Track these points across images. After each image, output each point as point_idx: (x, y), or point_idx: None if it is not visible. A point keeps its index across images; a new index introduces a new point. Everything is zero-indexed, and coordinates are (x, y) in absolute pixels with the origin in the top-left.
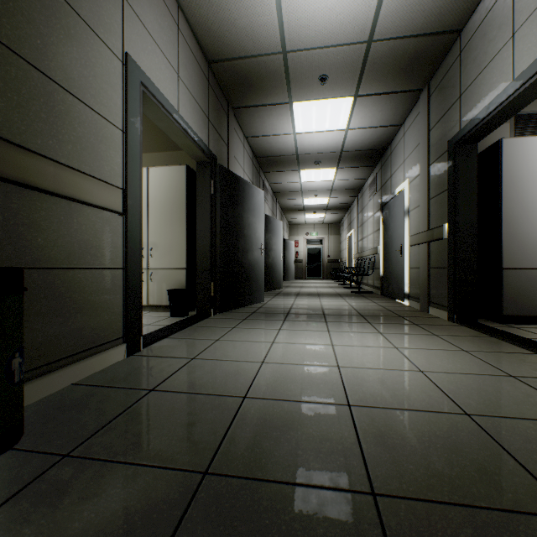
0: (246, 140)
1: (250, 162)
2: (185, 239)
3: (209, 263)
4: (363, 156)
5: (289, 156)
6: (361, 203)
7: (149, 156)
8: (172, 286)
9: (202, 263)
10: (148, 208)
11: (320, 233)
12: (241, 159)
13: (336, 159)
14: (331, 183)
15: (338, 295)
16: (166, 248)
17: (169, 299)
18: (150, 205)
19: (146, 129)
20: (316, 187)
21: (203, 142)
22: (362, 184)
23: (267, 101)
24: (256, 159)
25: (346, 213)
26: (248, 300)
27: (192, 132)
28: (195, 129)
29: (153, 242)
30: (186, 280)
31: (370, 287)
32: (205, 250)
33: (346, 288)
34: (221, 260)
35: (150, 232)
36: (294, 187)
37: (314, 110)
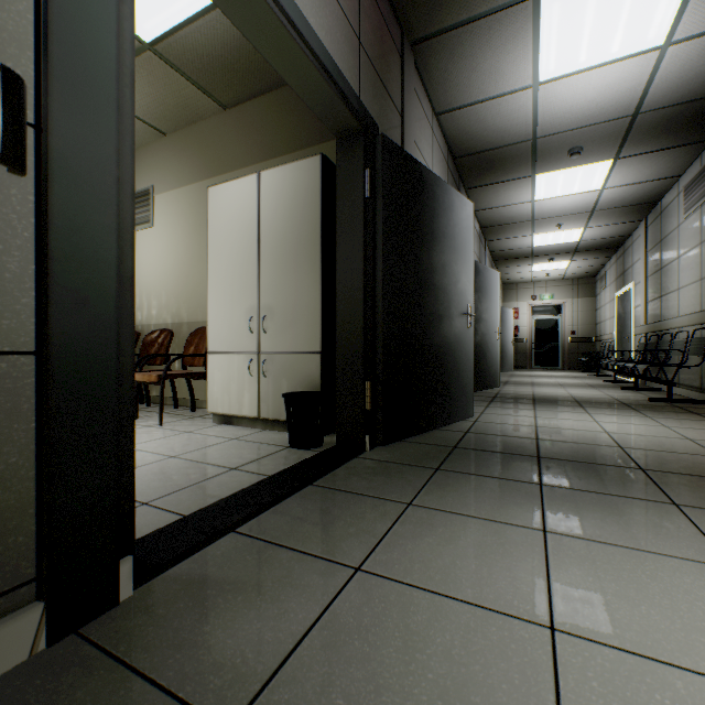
0: (436, 122)
1: (443, 164)
2: (318, 297)
3: (360, 340)
4: (687, 118)
5: (518, 145)
6: (656, 229)
7: (271, 165)
8: (297, 385)
9: (347, 342)
10: (259, 245)
11: (556, 295)
12: (427, 153)
13: (616, 138)
14: (595, 196)
15: (625, 406)
16: (287, 315)
17: (285, 411)
18: (262, 238)
19: (267, 121)
20: (562, 209)
21: (344, 78)
22: (662, 190)
23: (482, 5)
24: (453, 162)
25: (610, 257)
26: (442, 416)
27: (315, 41)
28: (326, 45)
29: (266, 304)
30: (321, 375)
31: (688, 389)
32: (354, 315)
33: (625, 389)
34: (386, 335)
35: (262, 288)
36: (520, 213)
37: (591, 2)
